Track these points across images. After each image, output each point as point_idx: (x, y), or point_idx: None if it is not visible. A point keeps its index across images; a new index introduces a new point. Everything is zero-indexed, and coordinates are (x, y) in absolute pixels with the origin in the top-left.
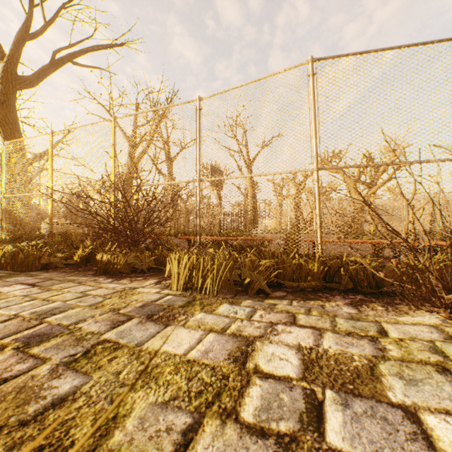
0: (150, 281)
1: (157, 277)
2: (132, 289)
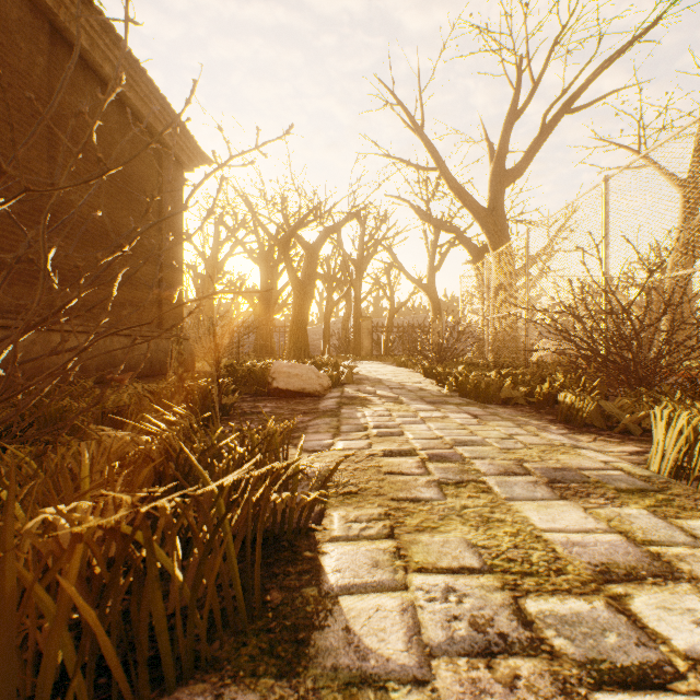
0: (623, 447)
1: (644, 445)
2: (572, 447)
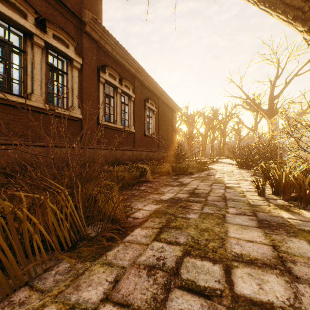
0: None
1: None
2: None
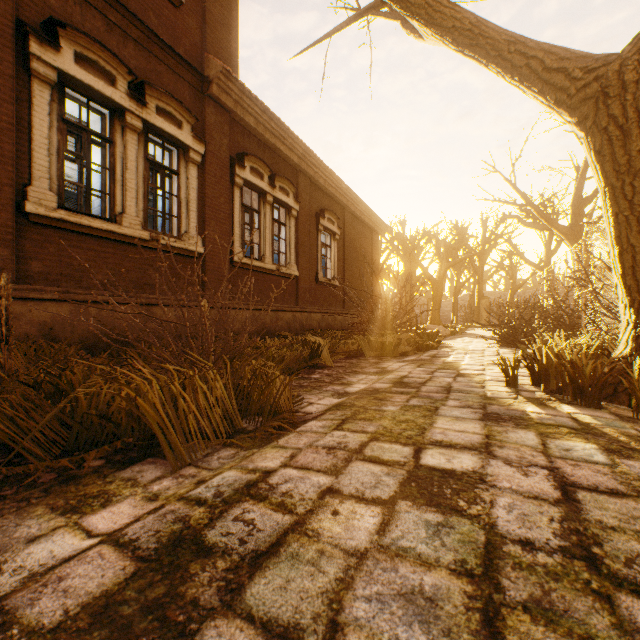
0: None
1: None
2: None
